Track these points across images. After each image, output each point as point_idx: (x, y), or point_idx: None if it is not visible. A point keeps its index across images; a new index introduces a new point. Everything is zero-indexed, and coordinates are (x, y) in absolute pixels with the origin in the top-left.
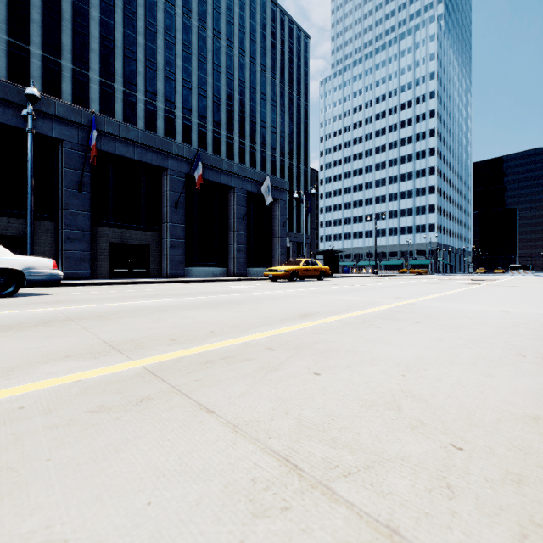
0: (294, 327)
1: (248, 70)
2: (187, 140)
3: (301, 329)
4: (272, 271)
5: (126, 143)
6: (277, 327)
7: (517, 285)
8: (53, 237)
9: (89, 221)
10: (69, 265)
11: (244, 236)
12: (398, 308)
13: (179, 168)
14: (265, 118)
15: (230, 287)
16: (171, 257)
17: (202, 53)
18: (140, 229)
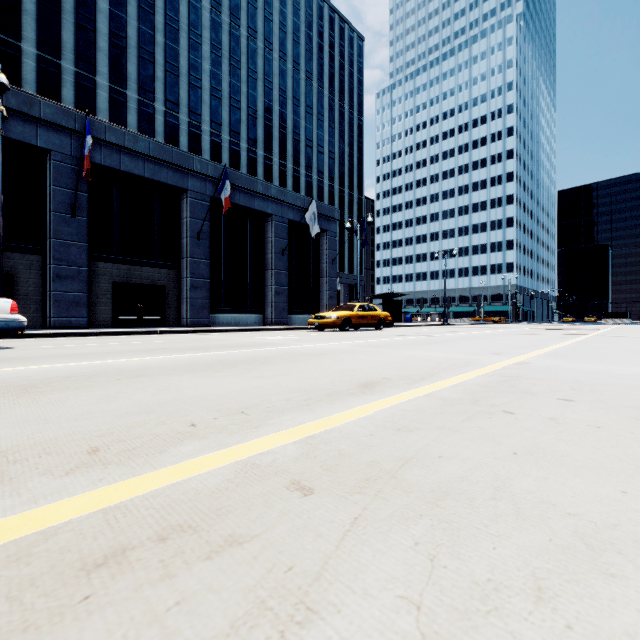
0: (353, 412)
1: (290, 78)
2: (217, 160)
3: (367, 418)
4: (319, 319)
5: (134, 157)
6: (320, 414)
7: (636, 336)
8: (39, 275)
9: (86, 255)
10: (60, 311)
11: (284, 275)
12: (511, 370)
13: (202, 189)
14: (310, 135)
15: (262, 338)
16: (192, 301)
17: (234, 56)
18: (153, 265)
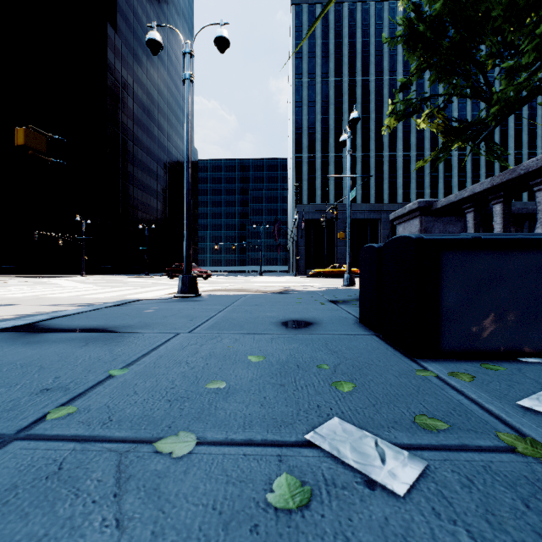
0: None
1: None
2: (462, 170)
3: None
4: None
5: None
6: None
7: None
8: None
9: None
10: None
11: None
12: None
13: None
14: None
15: None
16: None
17: None
18: None
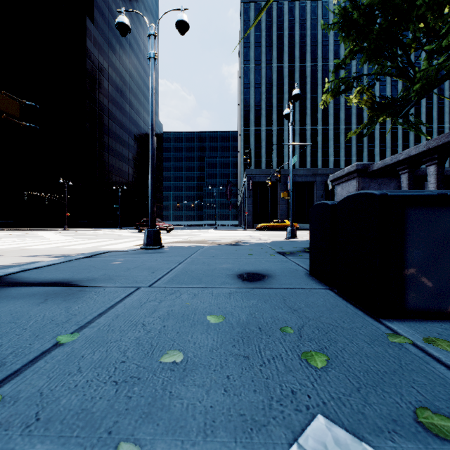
0: None
1: None
2: (383, 141)
3: None
4: None
5: None
6: None
7: None
8: None
9: None
10: None
11: None
12: None
13: None
14: None
15: None
16: None
17: (393, 79)
18: None
